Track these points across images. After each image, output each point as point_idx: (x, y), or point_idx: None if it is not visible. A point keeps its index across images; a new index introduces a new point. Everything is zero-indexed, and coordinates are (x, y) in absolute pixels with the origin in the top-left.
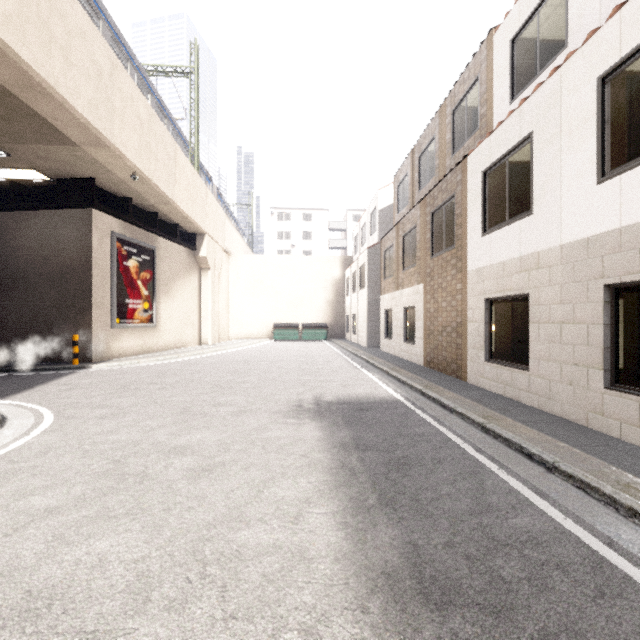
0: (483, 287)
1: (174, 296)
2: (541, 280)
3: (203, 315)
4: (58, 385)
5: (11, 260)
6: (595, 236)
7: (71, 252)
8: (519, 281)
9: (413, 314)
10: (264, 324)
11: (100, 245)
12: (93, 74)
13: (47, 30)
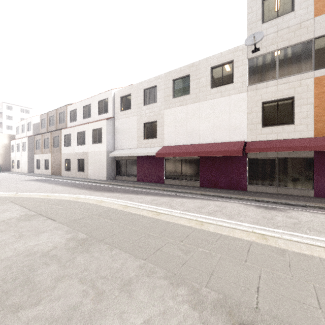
0: (64, 157)
1: None
2: (72, 157)
3: None
4: None
5: None
6: (77, 152)
7: None
8: (69, 157)
9: (48, 161)
10: None
11: None
12: None
13: None
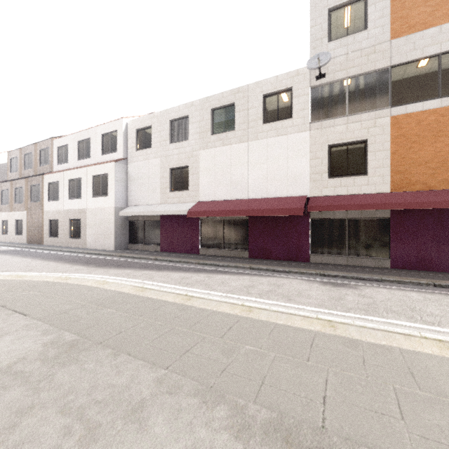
0: (48, 216)
1: None
2: (60, 216)
3: None
4: None
5: None
6: (68, 210)
7: None
8: (56, 216)
9: (21, 223)
10: None
11: None
12: None
13: None
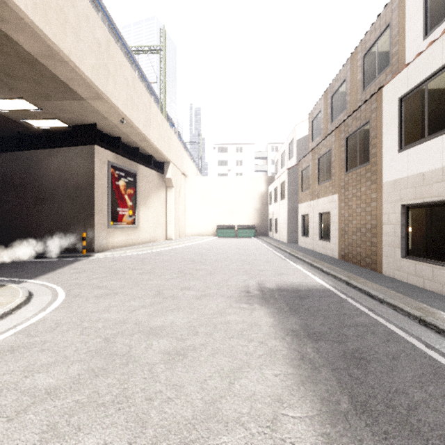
0: (400, 195)
1: (149, 206)
2: None
3: (168, 219)
4: (71, 269)
5: (44, 182)
6: None
7: (81, 176)
8: (441, 189)
9: (327, 218)
10: (210, 225)
11: (100, 170)
12: (94, 47)
13: (63, 14)
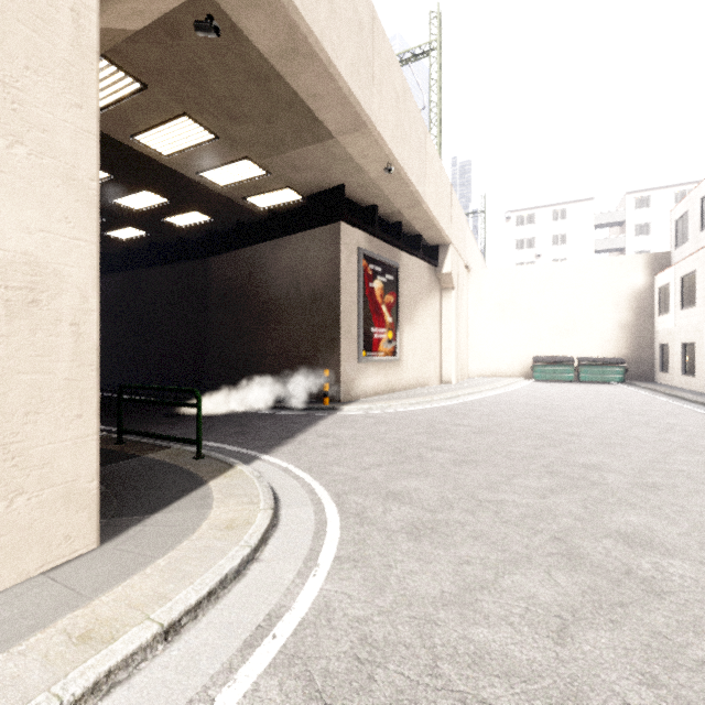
0: None
1: (416, 323)
2: None
3: (445, 346)
4: (319, 435)
5: (269, 291)
6: None
7: (320, 276)
8: None
9: None
10: (516, 358)
11: (348, 264)
12: (354, 28)
13: None
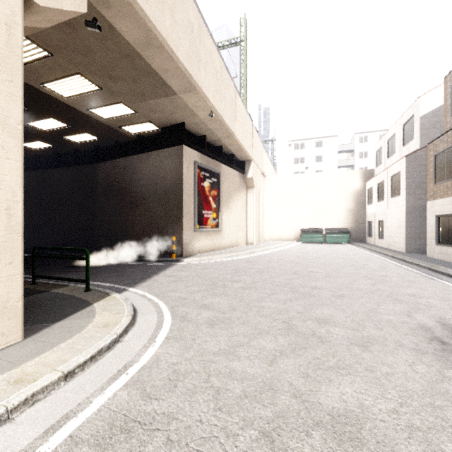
0: None
1: (231, 208)
2: None
3: (249, 222)
4: (166, 276)
5: (137, 186)
6: None
7: (170, 178)
8: None
9: None
10: (291, 229)
11: (187, 171)
12: (188, 31)
13: None
